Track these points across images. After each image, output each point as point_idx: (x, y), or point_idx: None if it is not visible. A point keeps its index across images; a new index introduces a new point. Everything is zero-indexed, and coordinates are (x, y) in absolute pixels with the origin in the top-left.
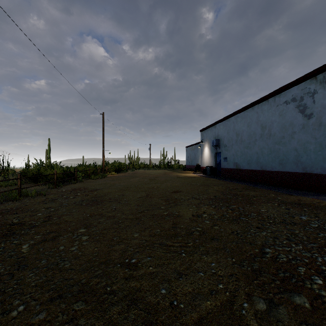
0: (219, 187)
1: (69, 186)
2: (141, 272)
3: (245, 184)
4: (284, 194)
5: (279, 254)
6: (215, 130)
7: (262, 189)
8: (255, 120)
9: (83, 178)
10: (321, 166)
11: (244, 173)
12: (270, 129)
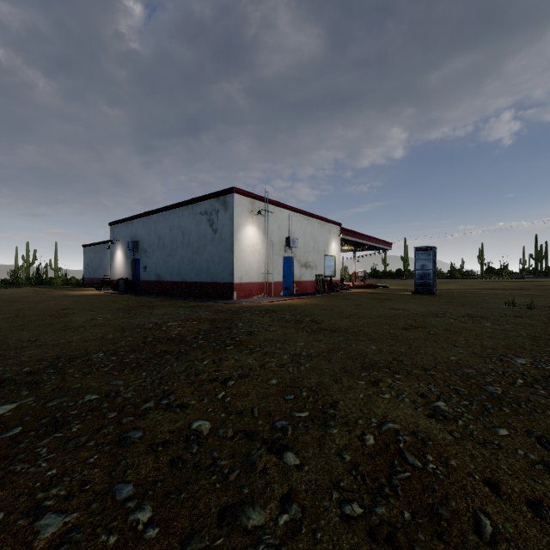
0: (129, 302)
1: None
2: (43, 340)
3: (164, 297)
4: (192, 302)
5: (142, 322)
6: (133, 227)
7: (176, 300)
8: (177, 225)
9: None
10: (222, 276)
11: (167, 286)
12: (189, 238)
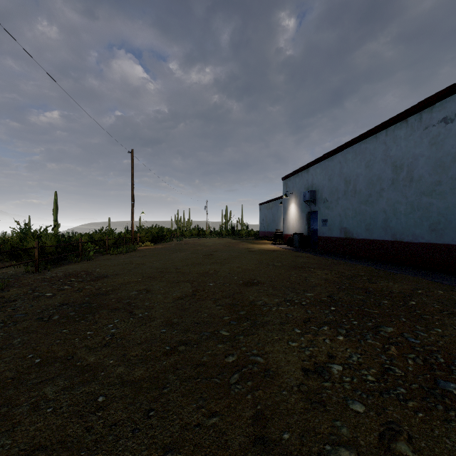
0: (325, 272)
1: (65, 267)
2: None
3: (367, 264)
4: None
5: None
6: (308, 176)
7: (405, 277)
8: (382, 156)
9: (98, 252)
10: None
11: (360, 246)
12: (410, 170)
